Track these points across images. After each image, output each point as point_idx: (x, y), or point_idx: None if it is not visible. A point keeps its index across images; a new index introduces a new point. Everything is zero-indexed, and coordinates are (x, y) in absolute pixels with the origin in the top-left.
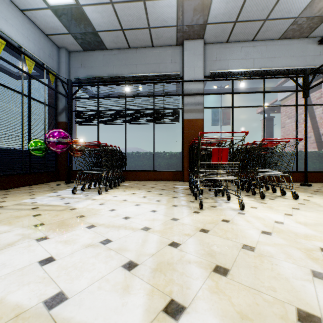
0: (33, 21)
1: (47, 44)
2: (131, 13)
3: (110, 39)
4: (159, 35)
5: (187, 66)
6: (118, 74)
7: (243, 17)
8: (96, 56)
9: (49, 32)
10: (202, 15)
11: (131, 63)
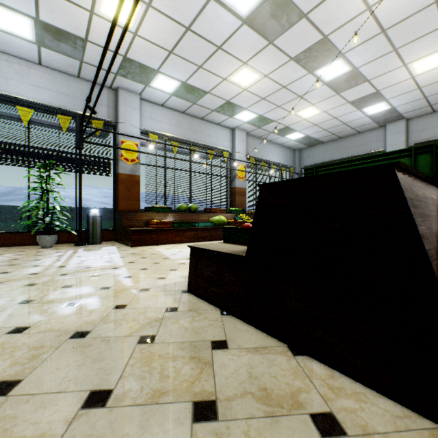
0: (283, 146)
1: (289, 152)
2: (338, 128)
3: (326, 139)
4: (362, 128)
5: (389, 143)
6: (332, 158)
7: (435, 102)
8: (317, 148)
9: (290, 146)
10: (392, 114)
11: (342, 148)
